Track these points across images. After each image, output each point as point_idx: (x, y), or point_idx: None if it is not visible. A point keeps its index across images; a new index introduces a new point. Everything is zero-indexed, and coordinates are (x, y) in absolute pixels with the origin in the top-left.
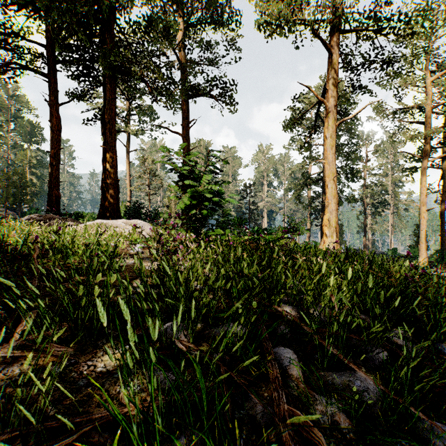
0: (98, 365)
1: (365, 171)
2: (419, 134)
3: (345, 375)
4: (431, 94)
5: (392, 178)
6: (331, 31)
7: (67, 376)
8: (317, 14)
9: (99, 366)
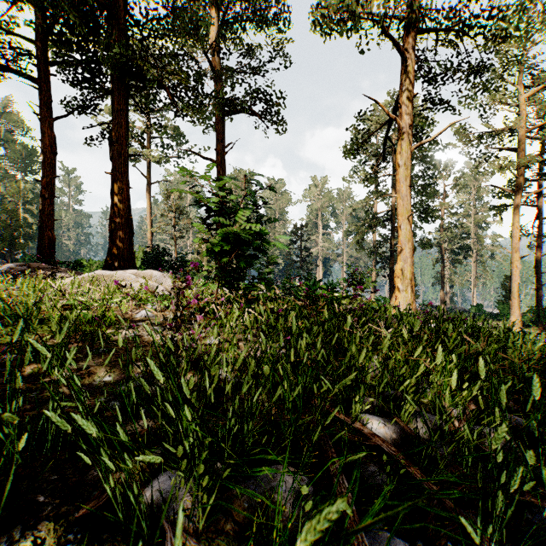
0: None
1: (443, 210)
2: (511, 164)
3: None
4: (526, 114)
5: (475, 219)
6: (405, 30)
7: None
8: (389, 6)
9: None
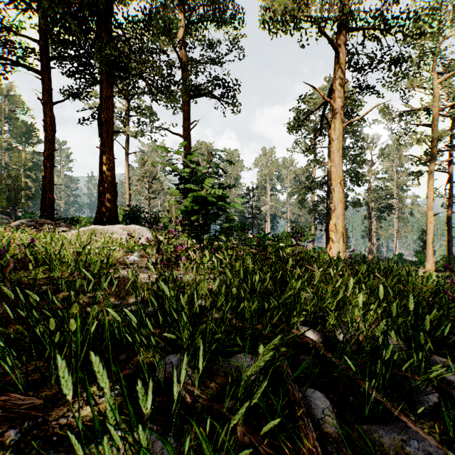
0: (74, 424)
1: (370, 175)
2: (426, 137)
3: (396, 431)
4: (438, 96)
5: (397, 182)
6: (338, 29)
7: (29, 446)
8: (324, 10)
9: (75, 425)
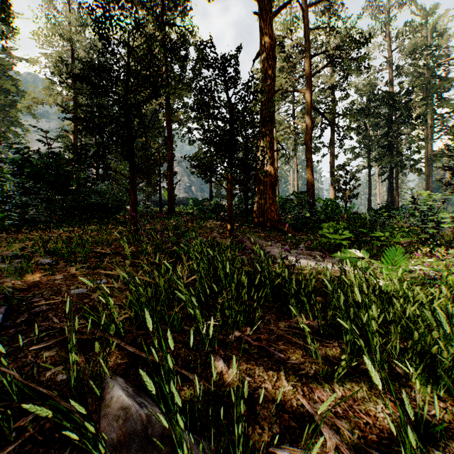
0: None
1: None
2: None
3: None
4: None
5: None
6: None
7: None
8: None
9: None
